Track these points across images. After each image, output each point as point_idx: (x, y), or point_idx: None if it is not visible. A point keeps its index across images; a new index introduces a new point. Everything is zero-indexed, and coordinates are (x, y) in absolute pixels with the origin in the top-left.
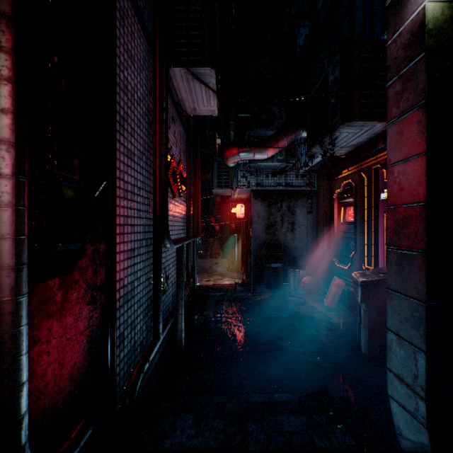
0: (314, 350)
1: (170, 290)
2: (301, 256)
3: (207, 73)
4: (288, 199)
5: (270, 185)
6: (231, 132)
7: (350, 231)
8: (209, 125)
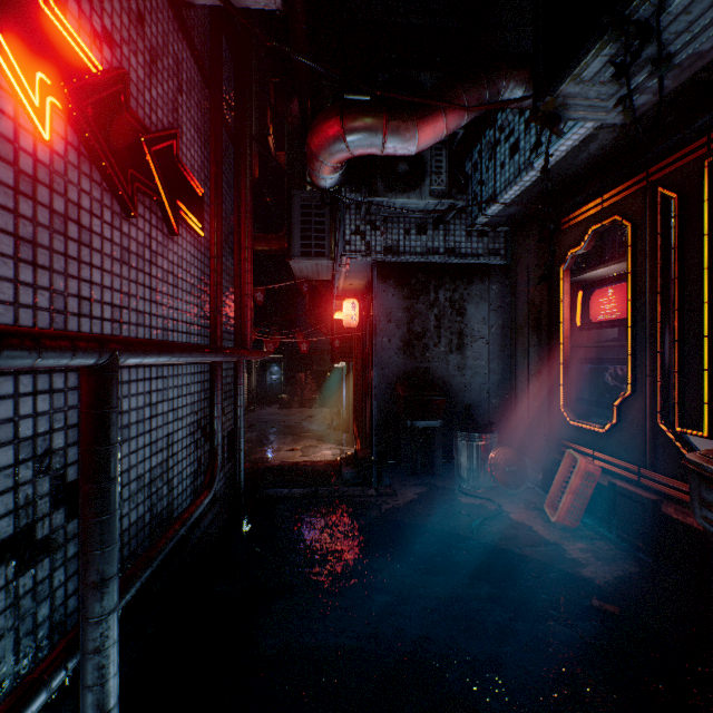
0: None
1: None
2: (477, 403)
3: None
4: (451, 284)
5: (413, 252)
6: (326, 106)
7: (609, 343)
8: (288, 142)
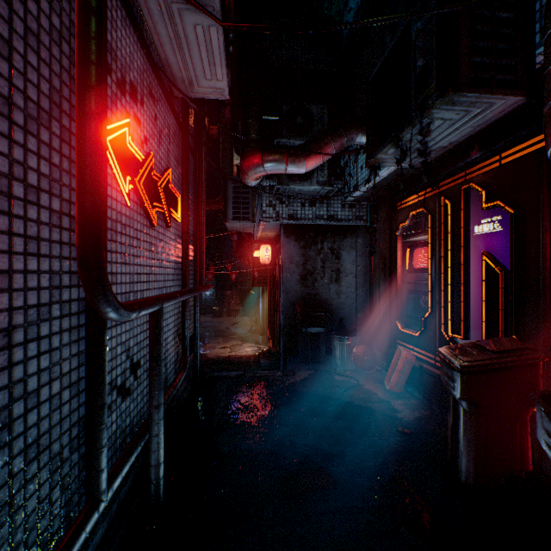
0: (386, 478)
1: (143, 386)
2: (348, 316)
3: (206, 0)
4: (331, 238)
5: (306, 218)
6: (251, 136)
7: (421, 282)
8: (222, 136)
